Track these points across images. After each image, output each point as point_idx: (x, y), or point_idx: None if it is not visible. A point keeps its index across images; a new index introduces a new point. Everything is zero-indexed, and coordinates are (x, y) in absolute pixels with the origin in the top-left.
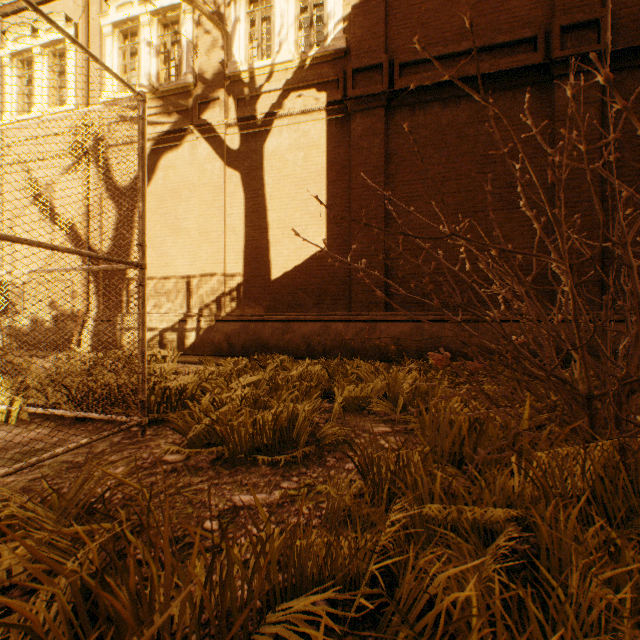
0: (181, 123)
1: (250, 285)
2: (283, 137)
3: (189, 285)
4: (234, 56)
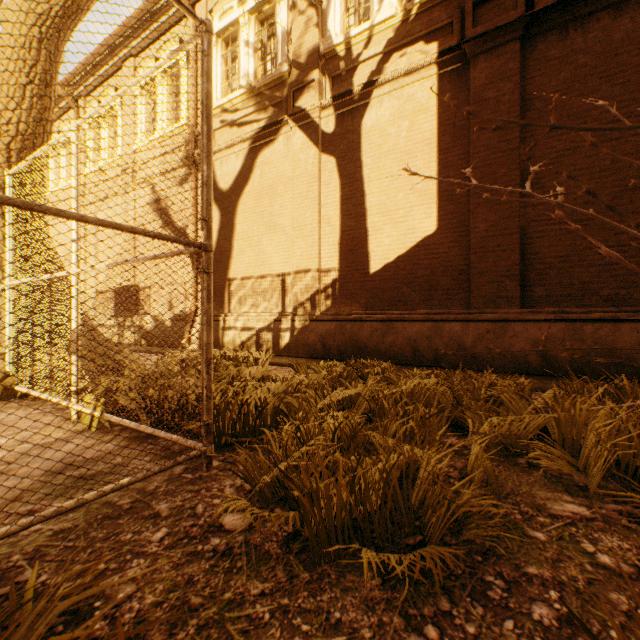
0: (276, 116)
1: (346, 280)
2: (383, 108)
3: (284, 283)
4: (329, 31)
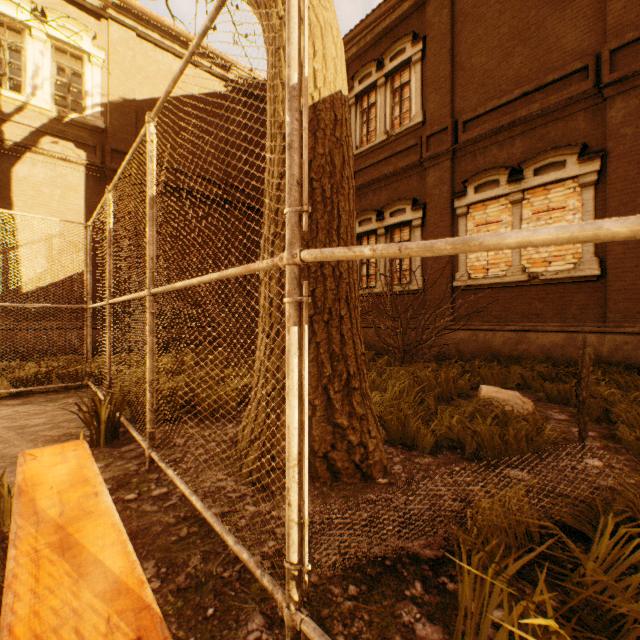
0: None
1: None
2: (38, 170)
3: None
4: None
